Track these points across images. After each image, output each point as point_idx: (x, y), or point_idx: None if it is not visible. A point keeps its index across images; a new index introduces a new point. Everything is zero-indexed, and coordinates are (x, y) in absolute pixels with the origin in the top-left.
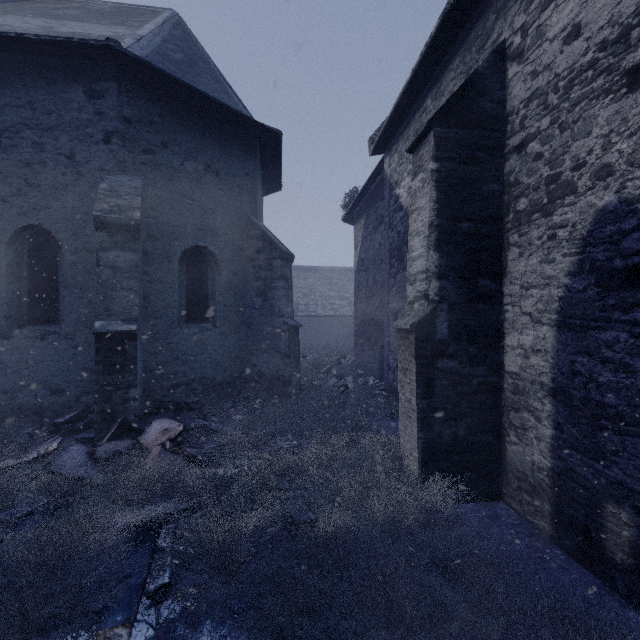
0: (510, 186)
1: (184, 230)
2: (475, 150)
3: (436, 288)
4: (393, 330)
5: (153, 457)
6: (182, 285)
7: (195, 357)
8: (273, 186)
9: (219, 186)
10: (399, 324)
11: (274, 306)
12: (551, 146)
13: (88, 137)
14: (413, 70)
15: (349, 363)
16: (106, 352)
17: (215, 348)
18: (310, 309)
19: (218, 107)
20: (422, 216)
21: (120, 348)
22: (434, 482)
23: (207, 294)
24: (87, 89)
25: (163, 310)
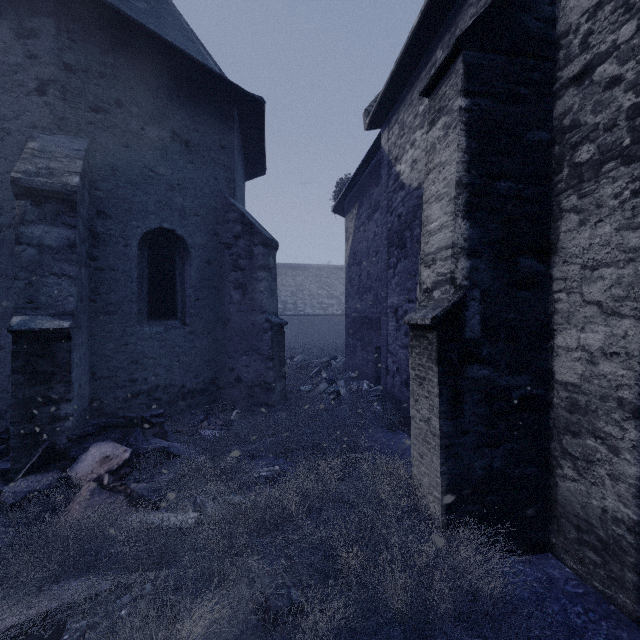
0: (564, 132)
1: (145, 208)
2: (516, 84)
3: (465, 269)
4: (392, 328)
5: (81, 499)
6: (143, 274)
7: (159, 361)
8: (256, 169)
9: (189, 159)
10: (413, 318)
11: (255, 300)
12: (638, 61)
13: (17, 85)
14: (422, 11)
15: (340, 365)
16: (27, 356)
17: (184, 350)
18: (298, 308)
19: (187, 63)
20: (445, 173)
21: (47, 351)
22: (463, 532)
23: (175, 286)
24: (15, 25)
25: (117, 304)
